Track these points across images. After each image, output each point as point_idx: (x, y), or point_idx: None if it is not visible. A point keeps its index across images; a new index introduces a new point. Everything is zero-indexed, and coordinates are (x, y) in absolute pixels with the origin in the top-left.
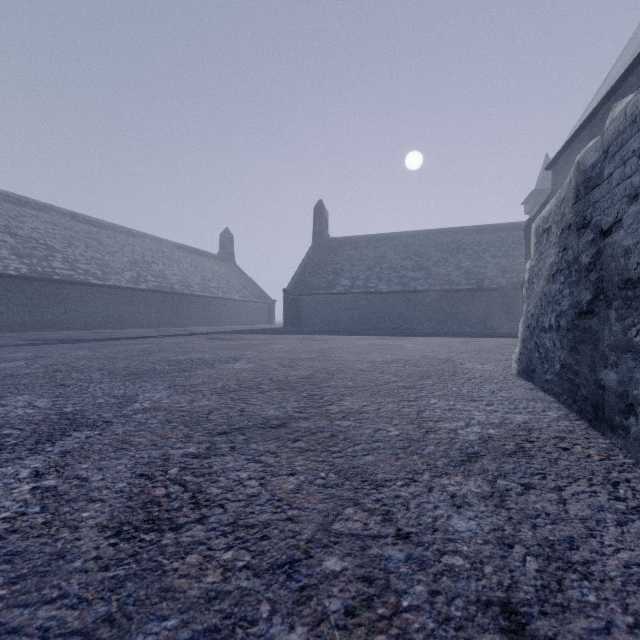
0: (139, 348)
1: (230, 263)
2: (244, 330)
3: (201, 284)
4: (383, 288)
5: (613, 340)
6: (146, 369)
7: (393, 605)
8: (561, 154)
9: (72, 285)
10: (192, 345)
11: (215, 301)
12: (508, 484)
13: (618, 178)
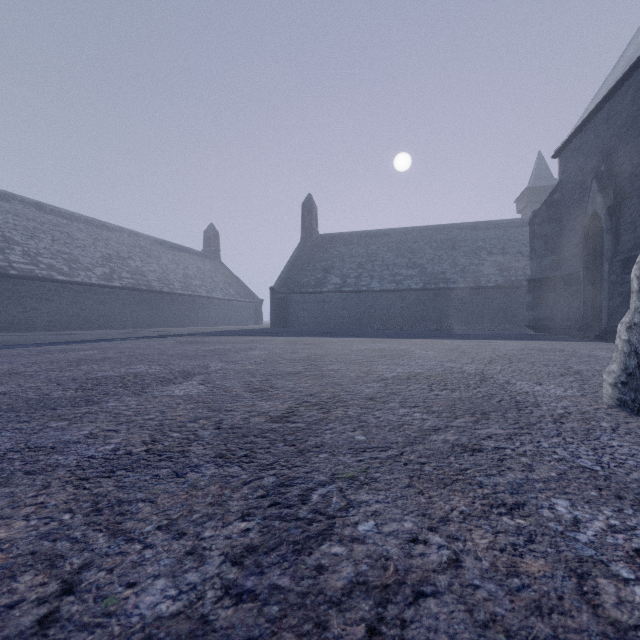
0: (75, 356)
1: (215, 260)
2: (226, 331)
3: (182, 282)
4: (375, 286)
5: None
6: (29, 398)
7: None
8: (572, 139)
9: (32, 281)
10: (149, 351)
11: (198, 300)
12: None
13: None
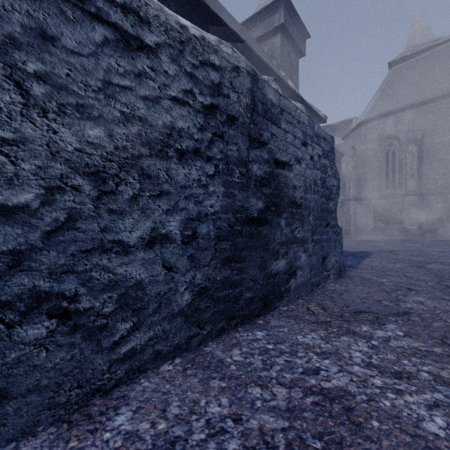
0: None
1: None
2: None
3: None
4: None
5: (284, 238)
6: None
7: (444, 293)
8: None
9: None
10: None
11: None
12: (387, 303)
13: (291, 140)
